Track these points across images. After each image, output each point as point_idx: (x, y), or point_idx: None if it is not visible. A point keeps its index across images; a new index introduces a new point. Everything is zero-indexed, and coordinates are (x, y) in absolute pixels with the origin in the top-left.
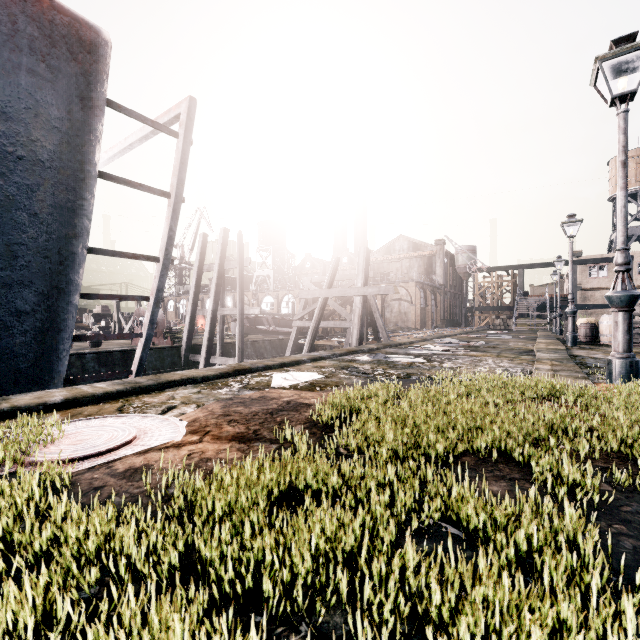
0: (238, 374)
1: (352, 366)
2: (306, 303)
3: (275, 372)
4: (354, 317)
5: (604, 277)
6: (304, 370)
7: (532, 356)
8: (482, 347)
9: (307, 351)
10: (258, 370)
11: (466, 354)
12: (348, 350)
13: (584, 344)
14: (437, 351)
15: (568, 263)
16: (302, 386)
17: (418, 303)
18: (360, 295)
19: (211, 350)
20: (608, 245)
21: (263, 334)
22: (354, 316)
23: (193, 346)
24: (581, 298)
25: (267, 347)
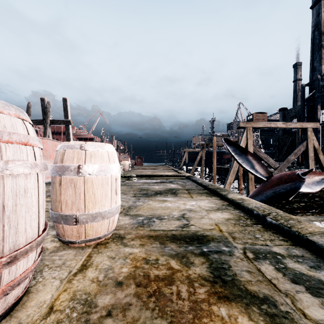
0: None
1: None
2: None
3: None
4: None
5: None
6: None
7: None
8: None
9: None
10: None
11: None
12: None
13: None
14: None
15: None
16: None
17: None
18: None
19: None
20: None
21: None
22: None
23: None
24: None
25: None
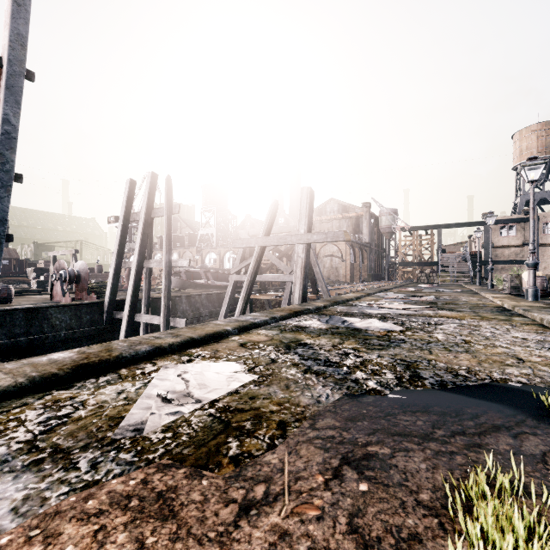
0: (83, 374)
1: (302, 342)
2: (243, 256)
3: (167, 362)
4: (296, 269)
5: (513, 236)
6: (222, 355)
7: (525, 317)
8: (441, 303)
9: (241, 309)
10: (136, 359)
11: (439, 314)
12: (291, 310)
13: (540, 299)
14: (398, 310)
15: (482, 223)
16: (195, 430)
17: (348, 259)
18: (303, 243)
19: (136, 306)
20: (513, 208)
21: (201, 288)
22: (296, 268)
23: (118, 302)
24: (493, 255)
25: (203, 301)
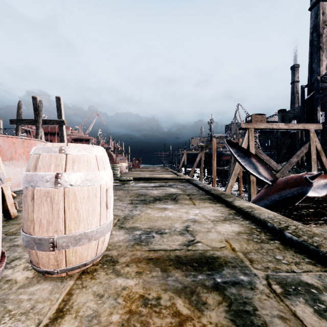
0: None
1: None
2: None
3: None
4: None
5: None
6: None
7: None
8: None
9: None
10: None
11: None
12: None
13: None
14: None
15: None
16: None
17: None
18: None
19: None
20: None
21: None
22: None
23: None
24: None
25: None
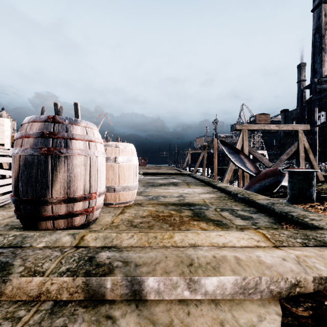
0: None
1: None
2: None
3: None
4: None
5: None
6: None
7: None
8: None
9: None
10: None
11: None
12: None
13: None
14: None
15: None
16: None
17: None
18: None
19: None
20: None
21: None
22: None
23: None
24: None
25: None
